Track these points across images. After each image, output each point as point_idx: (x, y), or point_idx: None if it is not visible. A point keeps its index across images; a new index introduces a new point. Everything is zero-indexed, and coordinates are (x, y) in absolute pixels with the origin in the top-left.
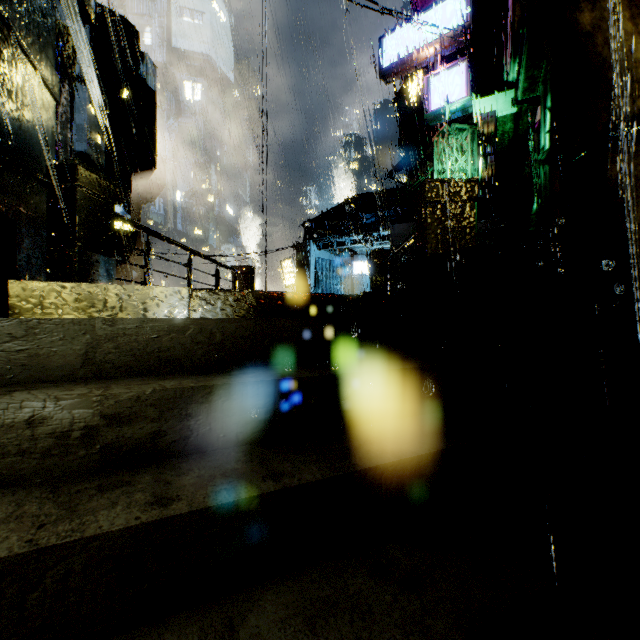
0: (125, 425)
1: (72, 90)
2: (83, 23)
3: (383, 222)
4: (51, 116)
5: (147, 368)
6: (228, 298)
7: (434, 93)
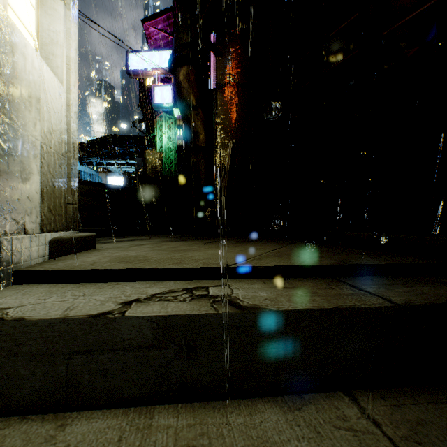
0: None
1: None
2: None
3: (129, 155)
4: None
5: None
6: None
7: (157, 95)
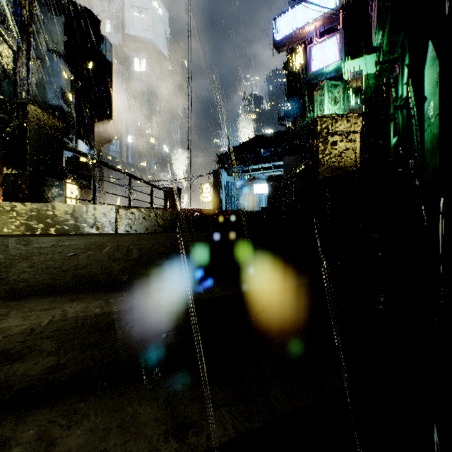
0: (16, 362)
1: (29, 44)
2: (59, 13)
3: (276, 155)
4: (8, 63)
5: (63, 285)
6: (151, 215)
7: (315, 58)
